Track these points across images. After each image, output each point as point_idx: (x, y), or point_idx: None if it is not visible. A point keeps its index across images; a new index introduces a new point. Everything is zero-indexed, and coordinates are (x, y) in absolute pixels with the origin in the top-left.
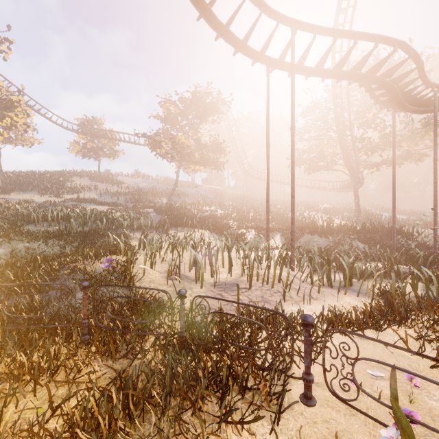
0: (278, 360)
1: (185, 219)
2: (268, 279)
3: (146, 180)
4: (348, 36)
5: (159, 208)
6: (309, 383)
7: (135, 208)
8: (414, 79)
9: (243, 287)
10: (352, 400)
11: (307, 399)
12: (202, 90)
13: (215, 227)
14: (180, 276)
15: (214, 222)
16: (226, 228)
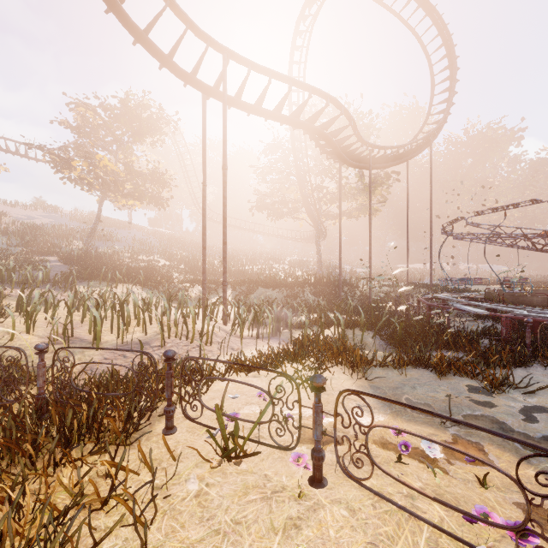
0: (144, 399)
1: (106, 271)
2: (187, 334)
3: (50, 214)
4: (284, 80)
5: (68, 256)
6: (169, 414)
7: (24, 254)
8: (349, 135)
9: (157, 345)
10: (199, 417)
11: (168, 430)
12: (137, 99)
13: (150, 281)
14: (72, 340)
15: (150, 275)
16: (163, 282)
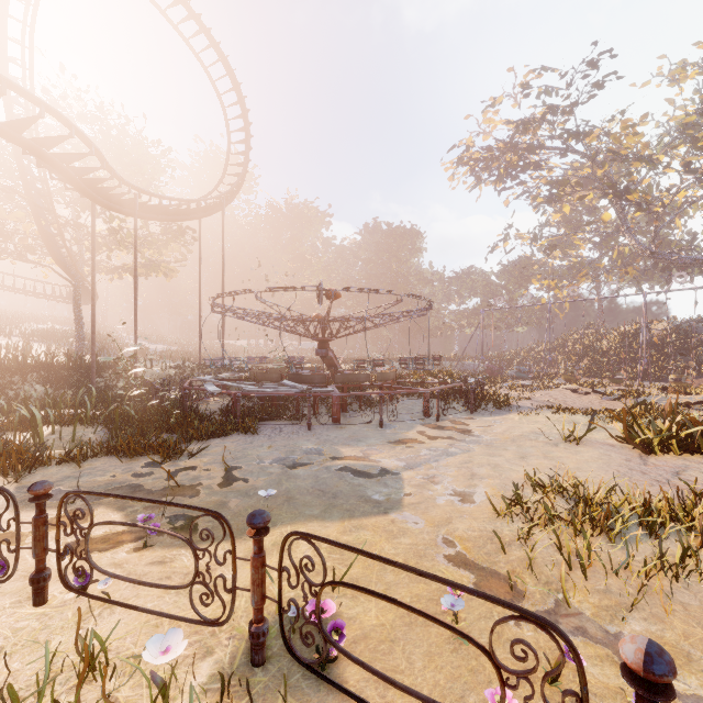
0: None
1: None
2: None
3: None
4: None
5: None
6: None
7: None
8: (95, 168)
9: None
10: None
11: None
12: None
13: None
14: None
15: None
16: None
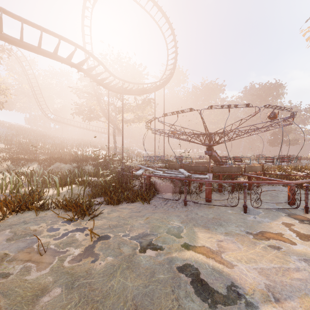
0: None
1: None
2: None
3: None
4: (36, 27)
5: None
6: None
7: None
8: (102, 72)
9: None
10: None
11: None
12: None
13: None
14: None
15: None
16: None
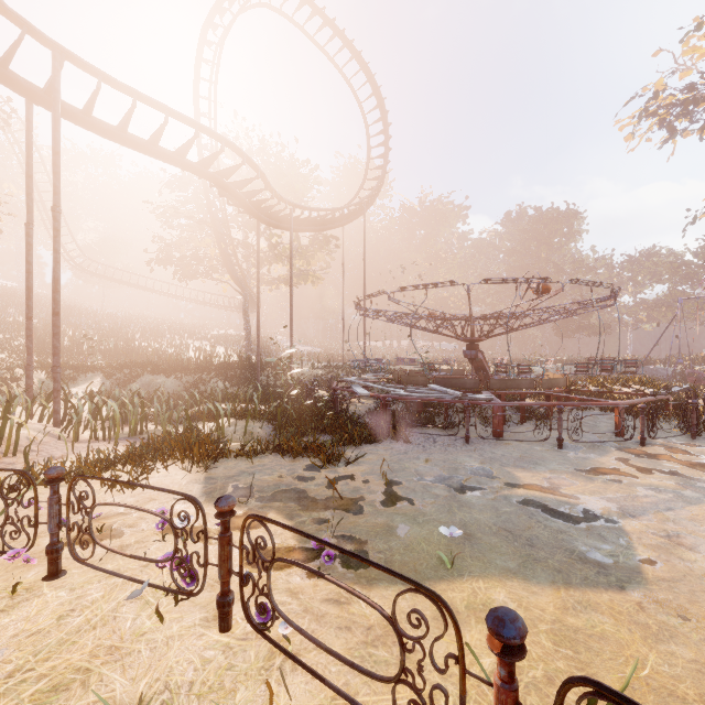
0: None
1: None
2: None
3: None
4: (157, 108)
5: None
6: None
7: None
8: (260, 189)
9: None
10: None
11: None
12: None
13: None
14: None
15: None
16: None
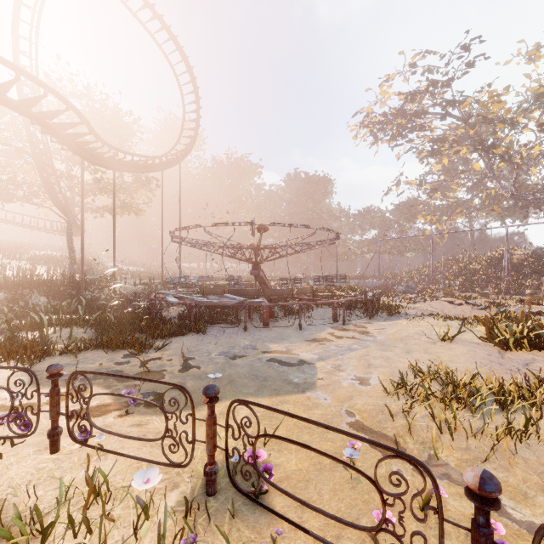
0: None
1: None
2: None
3: None
4: None
5: None
6: None
7: None
8: (84, 133)
9: None
10: None
11: None
12: None
13: None
14: None
15: None
16: None
